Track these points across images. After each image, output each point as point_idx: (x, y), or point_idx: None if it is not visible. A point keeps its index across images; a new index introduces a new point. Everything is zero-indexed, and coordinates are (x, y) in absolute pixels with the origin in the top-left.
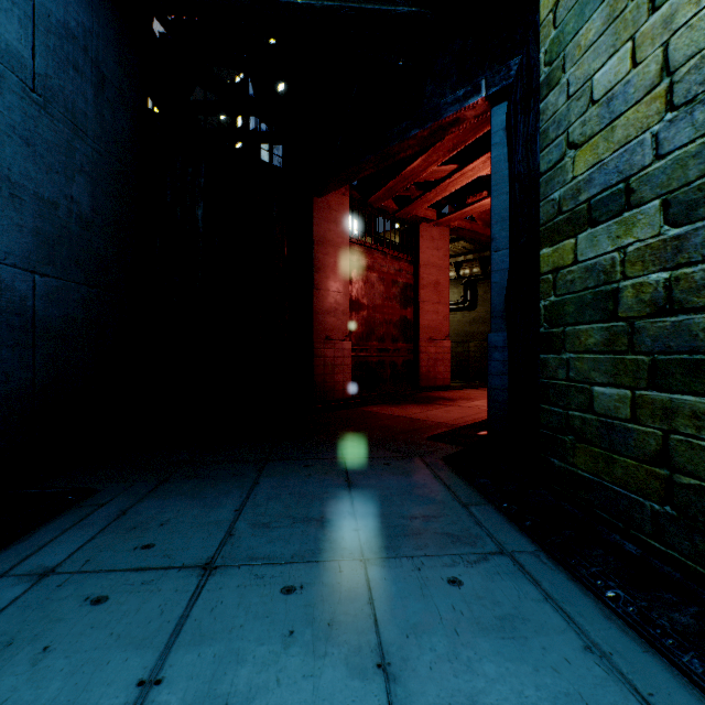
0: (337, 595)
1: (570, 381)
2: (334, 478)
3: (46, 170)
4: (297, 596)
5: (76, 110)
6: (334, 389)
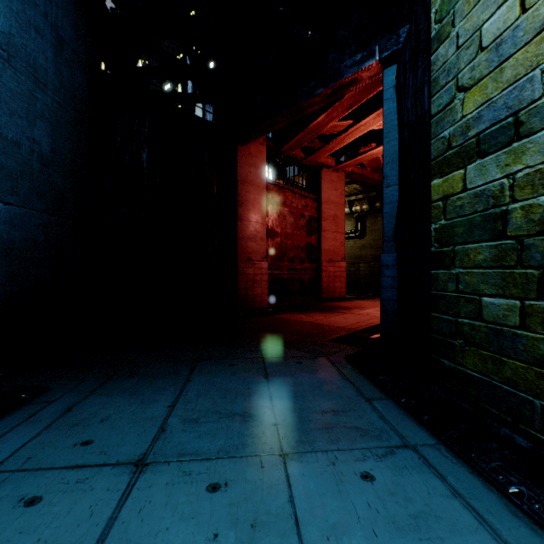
0: (259, 492)
1: (459, 293)
2: (255, 376)
3: (10, 114)
4: (222, 494)
5: (37, 66)
6: (254, 300)
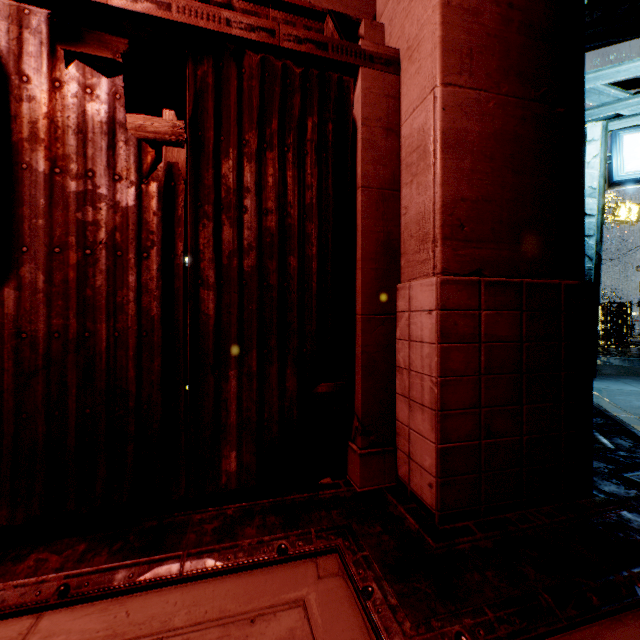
0: None
1: None
2: None
3: None
4: None
5: None
6: None
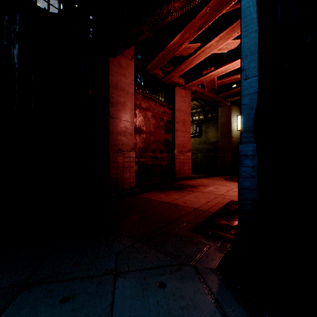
0: None
1: None
2: None
3: None
4: None
5: None
6: (124, 182)
